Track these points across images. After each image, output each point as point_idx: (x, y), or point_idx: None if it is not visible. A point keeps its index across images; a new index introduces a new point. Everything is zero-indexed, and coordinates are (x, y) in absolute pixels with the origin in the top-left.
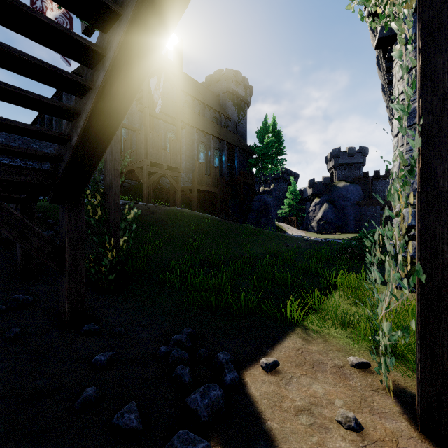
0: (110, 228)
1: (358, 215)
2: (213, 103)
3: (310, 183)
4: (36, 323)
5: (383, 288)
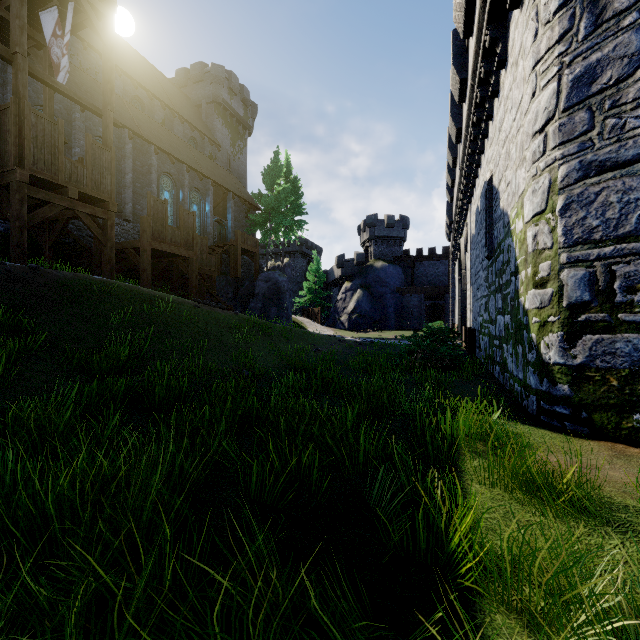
0: None
1: (399, 306)
2: (189, 115)
3: (339, 261)
4: None
5: (535, 433)
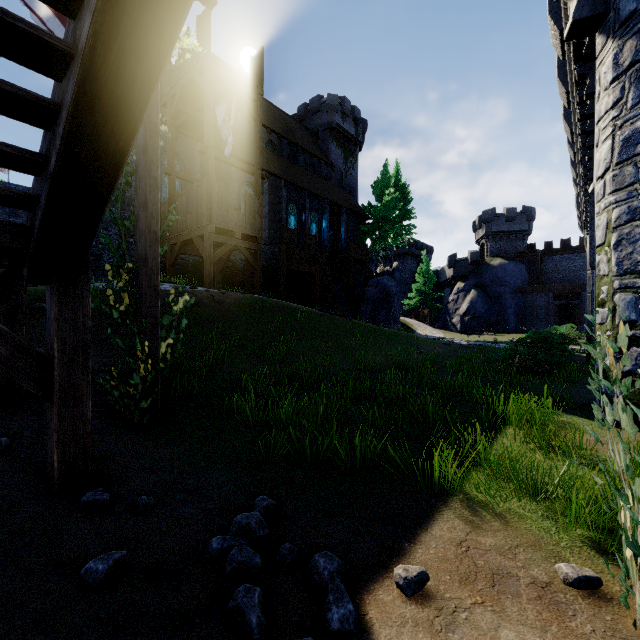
0: (144, 325)
1: (520, 307)
2: (308, 145)
3: (450, 261)
4: (4, 487)
5: (583, 423)
